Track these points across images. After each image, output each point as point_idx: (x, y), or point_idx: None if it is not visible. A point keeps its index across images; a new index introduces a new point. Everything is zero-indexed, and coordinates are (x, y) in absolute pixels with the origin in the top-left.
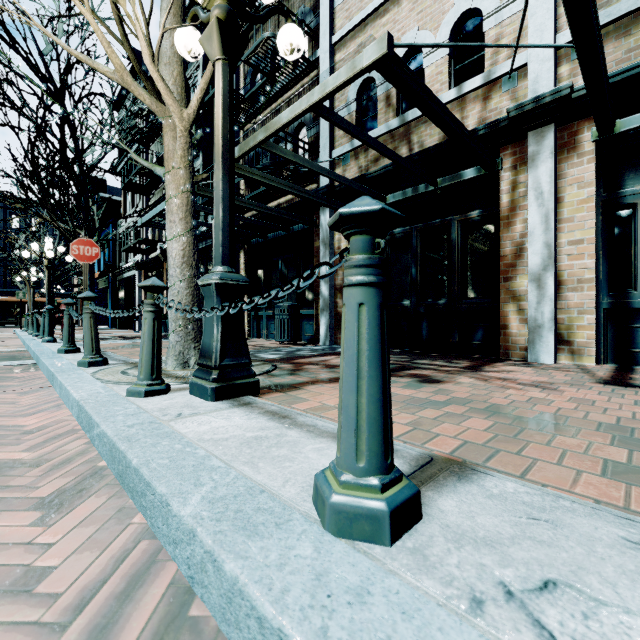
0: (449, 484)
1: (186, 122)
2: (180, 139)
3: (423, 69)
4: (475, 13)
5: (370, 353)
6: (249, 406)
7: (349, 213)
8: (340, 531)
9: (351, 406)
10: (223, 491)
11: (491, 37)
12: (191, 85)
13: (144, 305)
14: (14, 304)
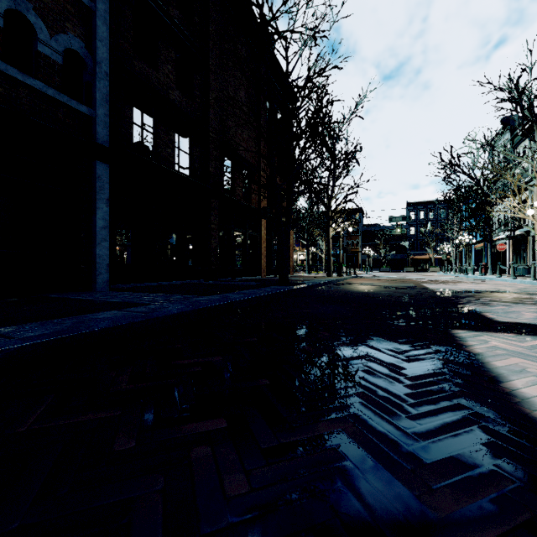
0: None
1: None
2: None
3: None
4: None
5: None
6: None
7: None
8: None
9: None
10: None
11: None
12: None
13: (532, 266)
14: (421, 260)
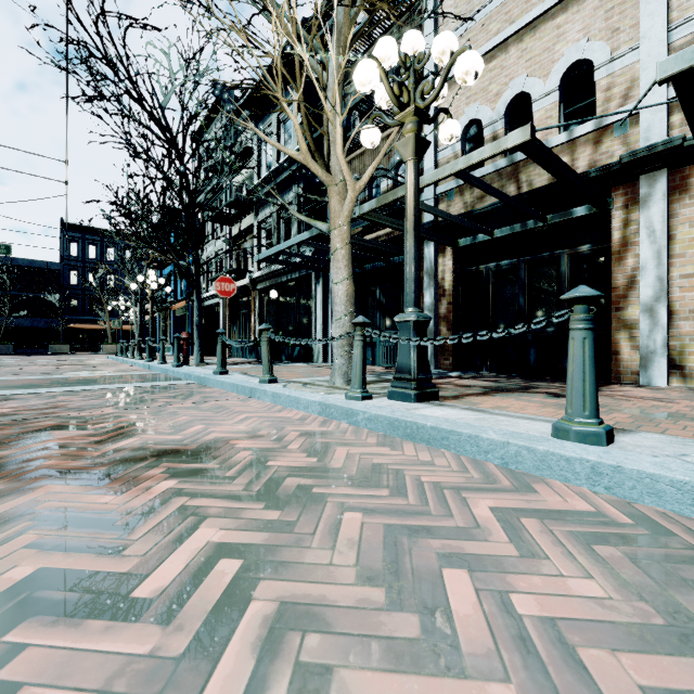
0: (620, 434)
1: (357, 192)
2: (349, 204)
3: (531, 112)
4: (585, 62)
5: (590, 361)
6: (445, 406)
7: (580, 296)
8: (579, 442)
9: (579, 387)
10: (501, 432)
11: (602, 86)
12: (282, 120)
13: (356, 336)
14: (91, 331)
